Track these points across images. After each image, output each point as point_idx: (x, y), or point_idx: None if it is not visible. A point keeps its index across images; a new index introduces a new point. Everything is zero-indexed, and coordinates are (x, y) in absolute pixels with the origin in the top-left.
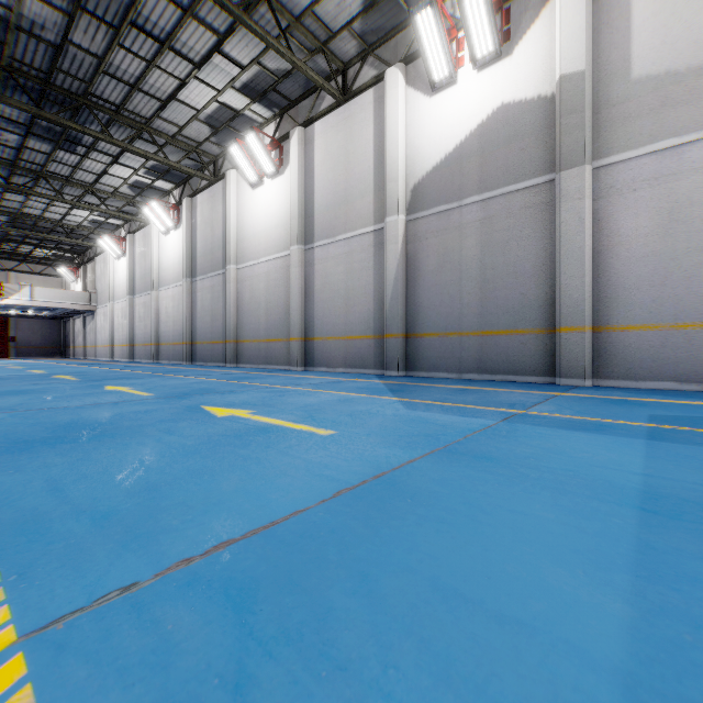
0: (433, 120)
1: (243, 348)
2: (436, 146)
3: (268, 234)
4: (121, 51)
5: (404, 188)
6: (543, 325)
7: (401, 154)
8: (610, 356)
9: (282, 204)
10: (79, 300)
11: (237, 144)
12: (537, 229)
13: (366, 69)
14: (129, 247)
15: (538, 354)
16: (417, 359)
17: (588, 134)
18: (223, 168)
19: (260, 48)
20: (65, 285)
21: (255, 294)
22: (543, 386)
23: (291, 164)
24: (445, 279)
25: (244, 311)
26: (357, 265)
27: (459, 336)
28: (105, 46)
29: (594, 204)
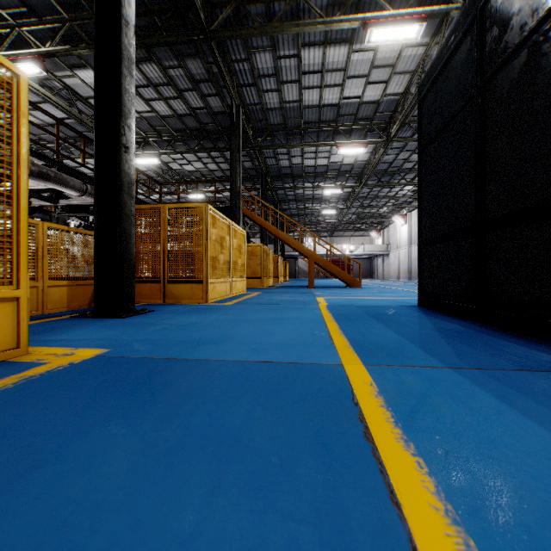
0: None
1: None
2: None
3: None
4: (414, 154)
5: None
6: None
7: None
8: None
9: None
10: (382, 249)
11: None
12: None
13: None
14: (408, 220)
15: None
16: None
17: None
18: None
19: None
20: (372, 240)
21: None
22: None
23: None
24: None
25: None
26: None
27: None
28: (408, 155)
29: None
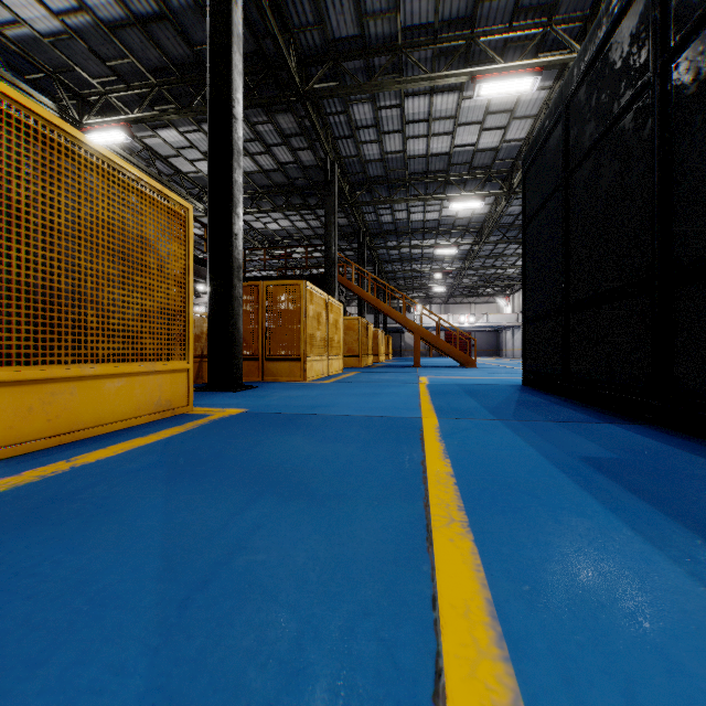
0: None
1: None
2: None
3: None
4: None
5: None
6: None
7: None
8: None
9: None
10: (511, 319)
11: None
12: None
13: None
14: None
15: None
16: None
17: None
18: None
19: None
20: (499, 308)
21: None
22: None
23: None
24: None
25: None
26: None
27: None
28: None
29: None
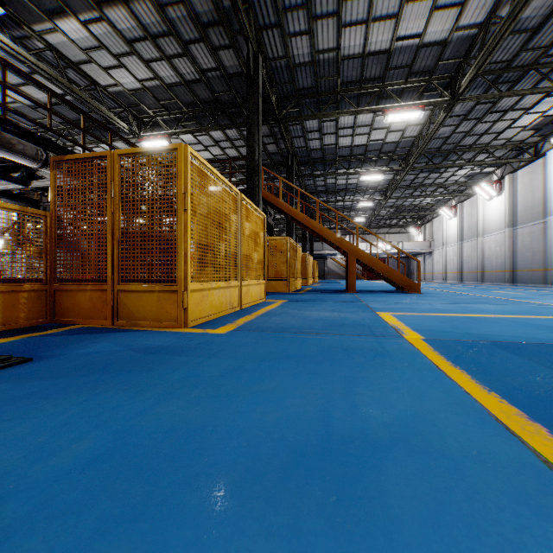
0: None
1: None
2: None
3: None
4: (480, 124)
5: None
6: None
7: None
8: None
9: None
10: (424, 246)
11: None
12: None
13: None
14: (458, 211)
15: None
16: None
17: None
18: (541, 149)
19: None
20: (410, 237)
21: None
22: None
23: None
24: None
25: None
26: None
27: None
28: (472, 126)
29: None
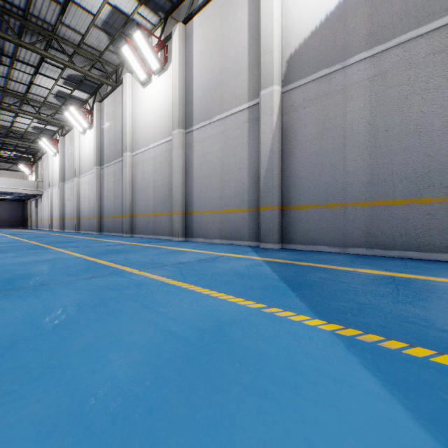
0: None
1: (136, 221)
2: (315, 9)
3: (155, 124)
4: None
5: (280, 59)
6: None
7: (277, 24)
8: None
9: (166, 96)
10: (30, 187)
11: (127, 44)
12: None
13: None
14: (60, 146)
15: None
16: (294, 232)
17: None
18: (122, 75)
19: None
20: (26, 177)
21: (145, 176)
22: None
23: (173, 58)
24: (325, 147)
25: (137, 190)
26: (232, 142)
27: (343, 207)
28: None
29: None
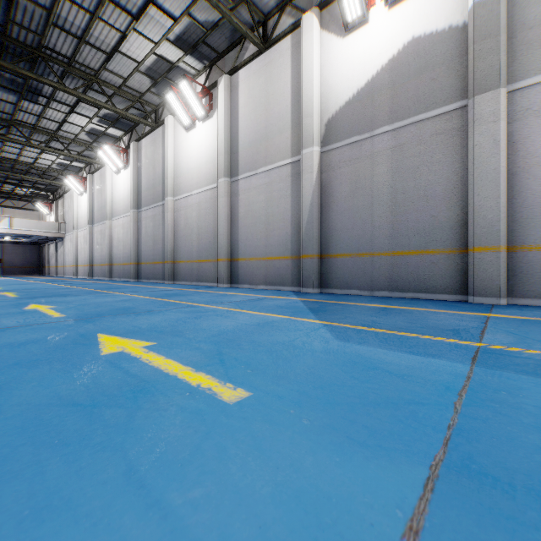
0: (346, 59)
1: (179, 268)
2: (349, 83)
3: (199, 170)
4: (66, 3)
5: (319, 122)
6: (454, 245)
7: (316, 91)
8: (525, 275)
9: (211, 143)
10: (51, 229)
11: (172, 91)
12: (448, 153)
13: (284, 19)
14: (89, 185)
15: (449, 273)
16: (331, 278)
17: (503, 58)
18: (163, 116)
19: (190, 1)
20: (42, 217)
21: (189, 222)
22: (458, 304)
23: (219, 107)
24: (357, 204)
25: (179, 236)
26: (276, 194)
27: (371, 256)
28: None
29: (508, 127)
